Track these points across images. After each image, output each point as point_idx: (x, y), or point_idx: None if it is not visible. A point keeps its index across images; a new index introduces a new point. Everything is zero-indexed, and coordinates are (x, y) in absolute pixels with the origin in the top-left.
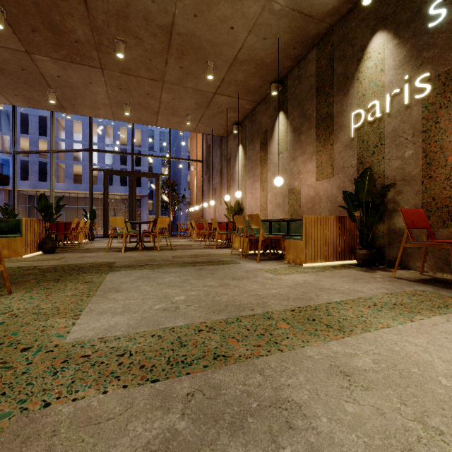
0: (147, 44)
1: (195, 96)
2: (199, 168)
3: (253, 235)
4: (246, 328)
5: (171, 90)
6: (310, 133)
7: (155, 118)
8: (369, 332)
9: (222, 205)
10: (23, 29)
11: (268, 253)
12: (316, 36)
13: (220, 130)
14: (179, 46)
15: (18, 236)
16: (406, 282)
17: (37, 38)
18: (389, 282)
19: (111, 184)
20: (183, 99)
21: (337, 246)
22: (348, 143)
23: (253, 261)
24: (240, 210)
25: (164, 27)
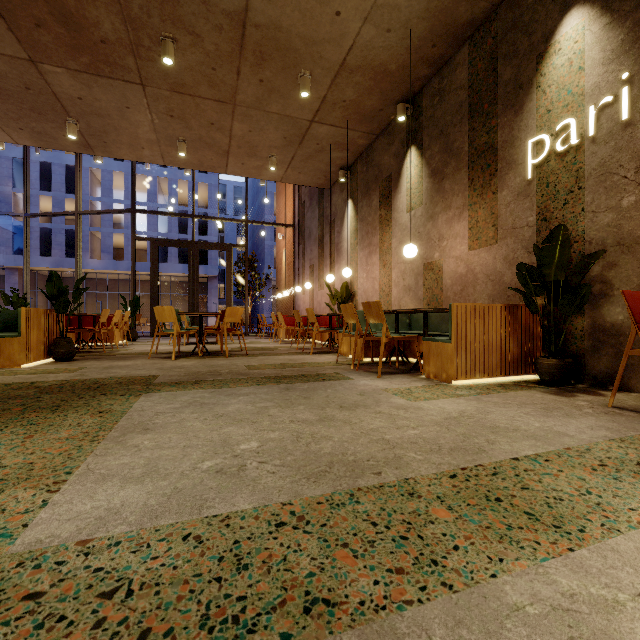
0: (208, 43)
1: (282, 126)
2: (289, 236)
3: (371, 334)
4: (370, 520)
5: (247, 116)
6: (458, 177)
7: (223, 161)
8: (620, 534)
9: (322, 289)
10: (23, 23)
11: (392, 361)
12: (468, 24)
13: (320, 178)
14: (256, 45)
15: (14, 336)
16: (637, 417)
17: (44, 37)
18: (607, 415)
19: (167, 261)
20: (264, 132)
21: (507, 352)
22: (522, 188)
23: (371, 375)
24: (349, 297)
25: (233, 15)
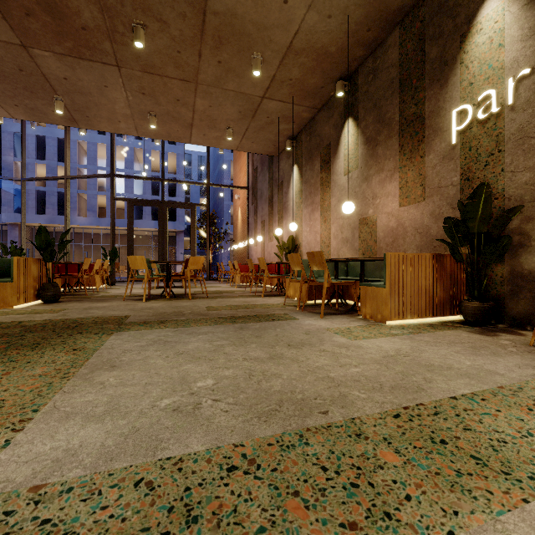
0: (174, 29)
1: (237, 102)
2: (244, 197)
3: (315, 280)
4: (320, 465)
5: (208, 93)
6: (390, 144)
7: (188, 132)
8: None
9: (272, 241)
10: (15, 12)
11: (333, 303)
12: (399, 10)
13: (270, 147)
14: (215, 31)
15: (7, 281)
16: None
17: (33, 25)
18: (530, 354)
19: (142, 218)
20: (222, 107)
21: (434, 295)
22: (447, 152)
23: (314, 316)
24: (295, 248)
25: (195, 4)
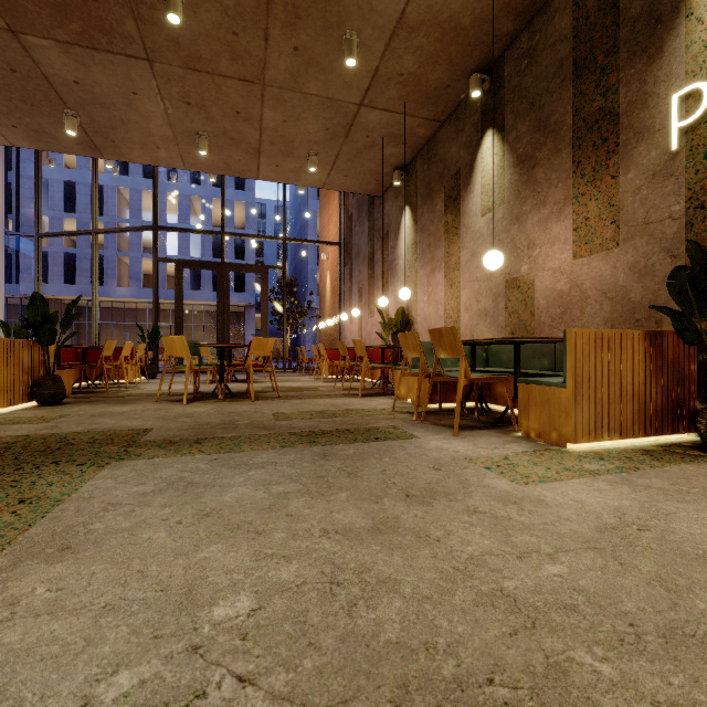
0: None
1: (323, 113)
2: (334, 256)
3: (442, 373)
4: None
5: (280, 101)
6: (557, 161)
7: (254, 162)
8: None
9: (372, 317)
10: None
11: (467, 408)
12: None
13: (370, 183)
14: None
15: None
16: None
17: None
18: None
19: (200, 289)
20: (302, 122)
21: (647, 400)
22: (661, 165)
23: (443, 432)
24: (406, 325)
25: None
